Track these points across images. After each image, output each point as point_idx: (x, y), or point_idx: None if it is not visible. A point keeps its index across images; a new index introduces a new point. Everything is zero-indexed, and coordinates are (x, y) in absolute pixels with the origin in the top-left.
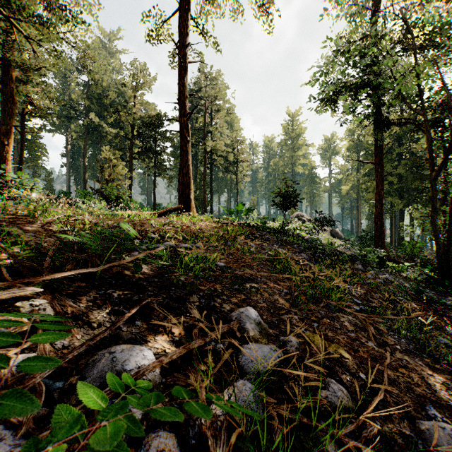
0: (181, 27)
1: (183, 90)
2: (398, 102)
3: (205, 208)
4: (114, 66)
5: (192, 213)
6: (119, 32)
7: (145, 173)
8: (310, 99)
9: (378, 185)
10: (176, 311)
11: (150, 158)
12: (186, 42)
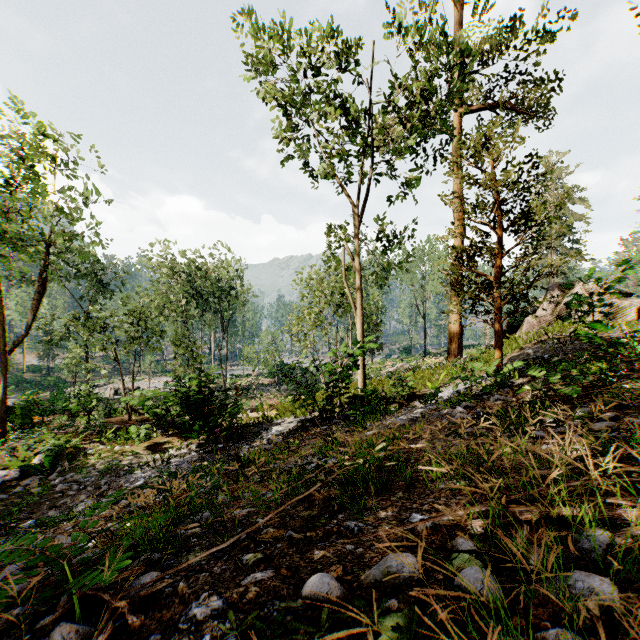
0: None
1: None
2: None
3: None
4: None
5: None
6: None
7: None
8: None
9: None
10: None
11: None
12: None
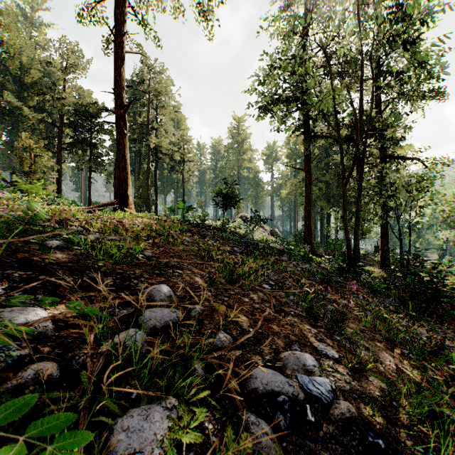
0: (117, 13)
1: (119, 80)
2: (321, 118)
3: (148, 207)
4: (38, 40)
5: (128, 209)
6: (44, 3)
7: (78, 167)
8: (248, 106)
9: (307, 189)
10: (86, 288)
11: (84, 150)
12: (123, 30)
